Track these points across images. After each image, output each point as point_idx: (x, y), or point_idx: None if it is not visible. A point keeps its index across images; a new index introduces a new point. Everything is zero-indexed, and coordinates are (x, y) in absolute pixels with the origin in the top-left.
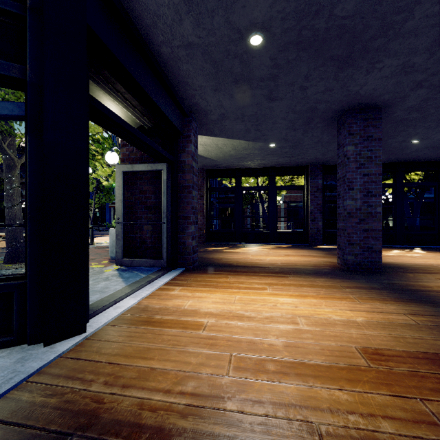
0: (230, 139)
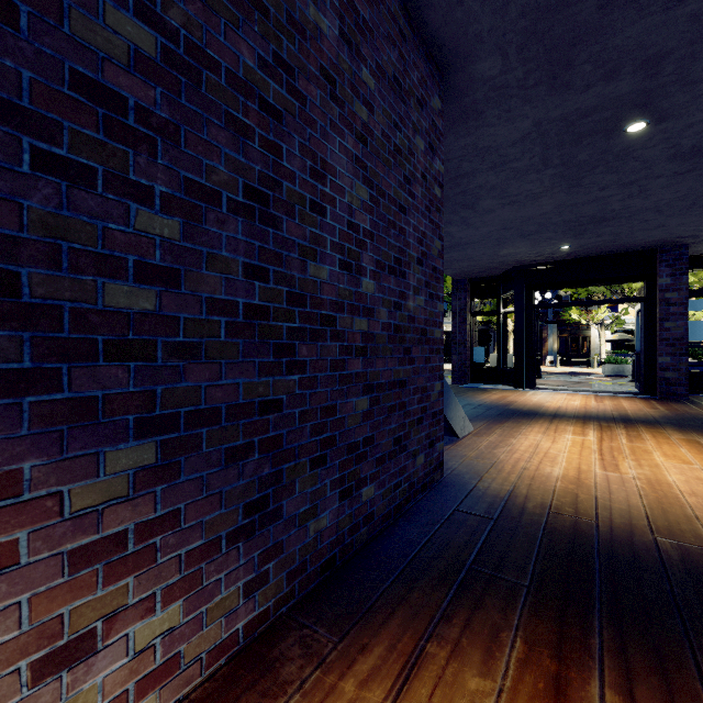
0: None
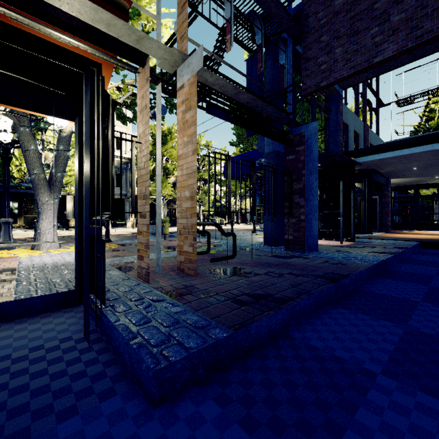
0: (408, 178)
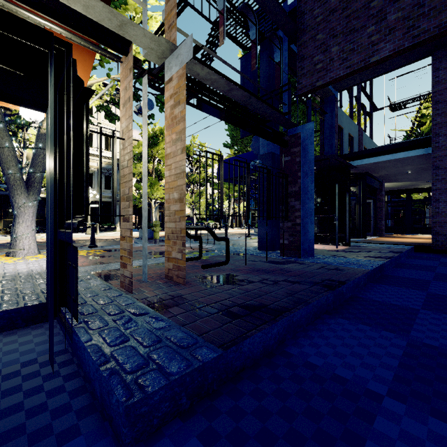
0: (401, 182)
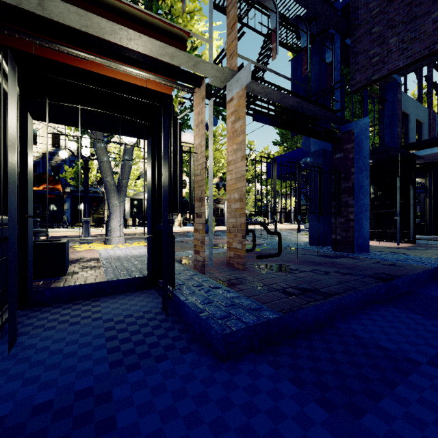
0: None
